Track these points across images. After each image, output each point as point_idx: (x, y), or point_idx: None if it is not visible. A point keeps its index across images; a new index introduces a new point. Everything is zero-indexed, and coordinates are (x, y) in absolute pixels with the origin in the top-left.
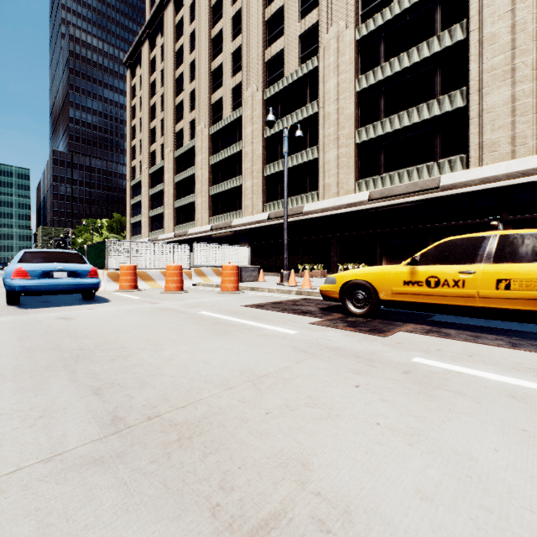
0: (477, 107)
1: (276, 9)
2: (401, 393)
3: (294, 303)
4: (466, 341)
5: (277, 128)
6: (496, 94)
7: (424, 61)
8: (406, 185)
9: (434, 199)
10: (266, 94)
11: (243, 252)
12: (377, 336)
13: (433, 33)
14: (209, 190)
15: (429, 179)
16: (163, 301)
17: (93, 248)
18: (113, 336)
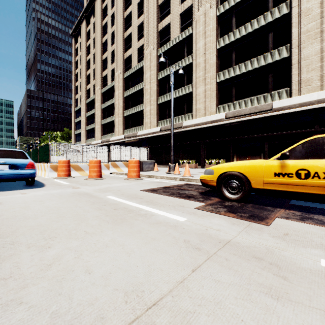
0: (297, 57)
1: None
2: None
3: (180, 188)
4: None
5: (166, 73)
6: (310, 48)
7: (261, 28)
8: (250, 108)
9: (268, 117)
10: (159, 51)
11: (144, 151)
12: (261, 225)
13: (267, 10)
14: (123, 113)
15: (265, 104)
16: (83, 186)
17: (42, 149)
18: (16, 225)
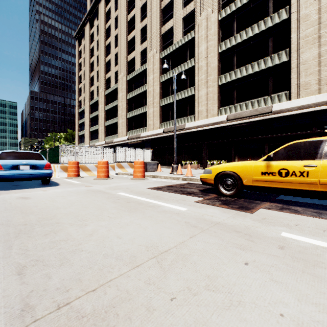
0: (295, 61)
1: (168, 2)
2: (287, 272)
3: (182, 186)
4: (313, 216)
5: (169, 76)
6: (308, 52)
7: (262, 33)
8: (250, 110)
9: (268, 119)
10: (162, 55)
11: (148, 153)
12: (246, 213)
13: (267, 15)
14: (126, 114)
15: (265, 106)
16: (94, 185)
17: (52, 150)
18: (53, 212)
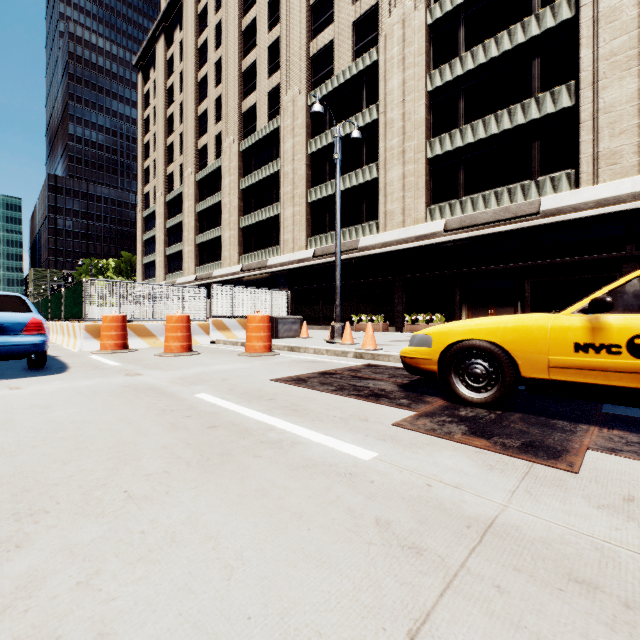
0: (590, 106)
1: None
2: None
3: (355, 374)
4: None
5: (325, 141)
6: (617, 88)
7: (518, 49)
8: (494, 210)
9: (532, 228)
10: (311, 98)
11: (280, 298)
12: (558, 470)
13: (529, 12)
14: (239, 221)
15: (525, 202)
16: (149, 371)
17: (70, 292)
18: None
